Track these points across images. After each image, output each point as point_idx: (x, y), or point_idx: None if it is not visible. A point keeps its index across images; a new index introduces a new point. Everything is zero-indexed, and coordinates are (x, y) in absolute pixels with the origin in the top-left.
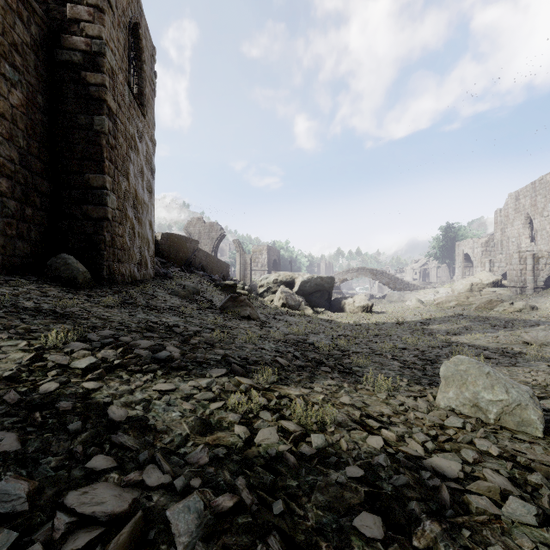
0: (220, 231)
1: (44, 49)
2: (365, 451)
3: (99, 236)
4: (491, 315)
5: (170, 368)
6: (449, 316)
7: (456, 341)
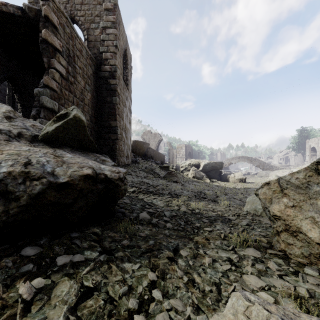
0: (159, 137)
1: (95, 73)
2: (210, 214)
3: (114, 146)
4: None
5: (153, 194)
6: None
7: None
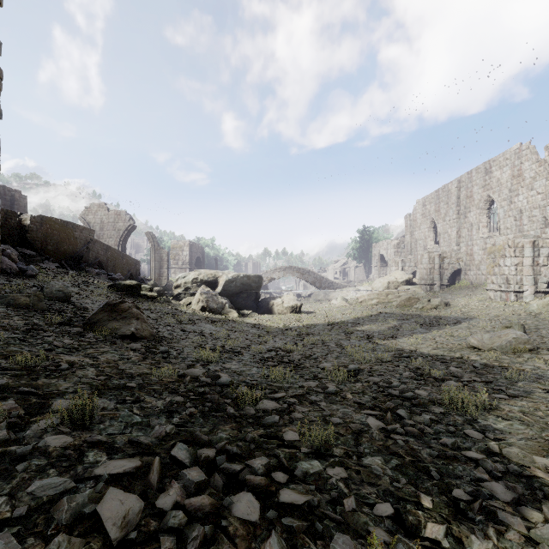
0: (129, 221)
1: None
2: None
3: None
4: (413, 313)
5: None
6: (375, 315)
7: (401, 348)
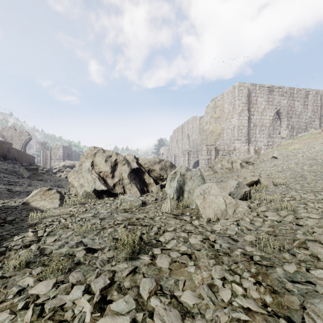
0: (28, 136)
1: None
2: None
3: None
4: None
5: (14, 185)
6: None
7: None
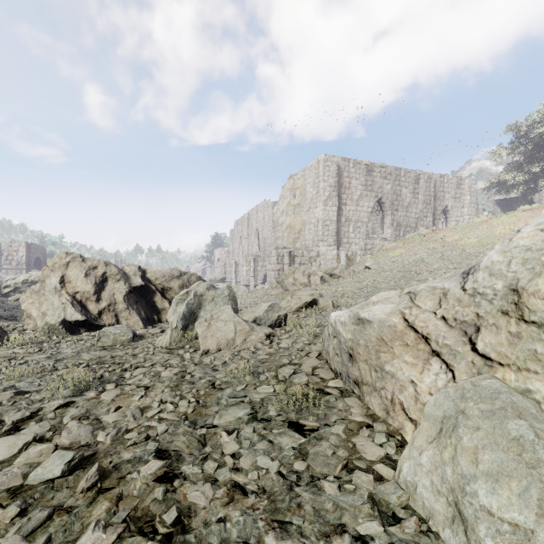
0: None
1: None
2: None
3: None
4: None
5: None
6: None
7: None
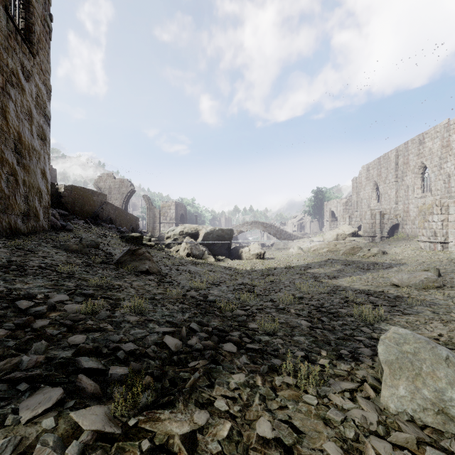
0: (130, 187)
1: None
2: None
3: None
4: (355, 259)
5: None
6: (324, 261)
7: (339, 285)
